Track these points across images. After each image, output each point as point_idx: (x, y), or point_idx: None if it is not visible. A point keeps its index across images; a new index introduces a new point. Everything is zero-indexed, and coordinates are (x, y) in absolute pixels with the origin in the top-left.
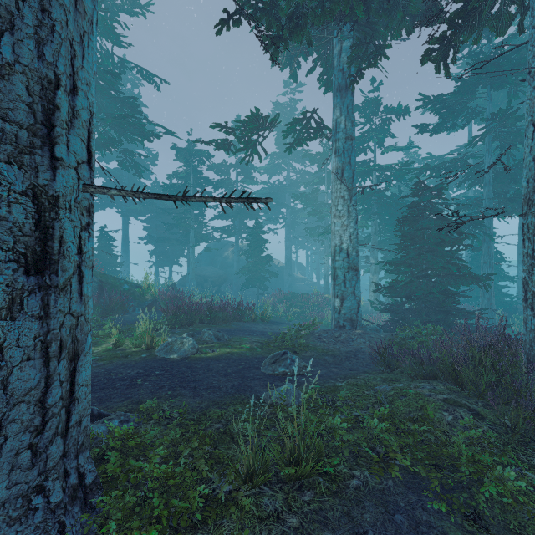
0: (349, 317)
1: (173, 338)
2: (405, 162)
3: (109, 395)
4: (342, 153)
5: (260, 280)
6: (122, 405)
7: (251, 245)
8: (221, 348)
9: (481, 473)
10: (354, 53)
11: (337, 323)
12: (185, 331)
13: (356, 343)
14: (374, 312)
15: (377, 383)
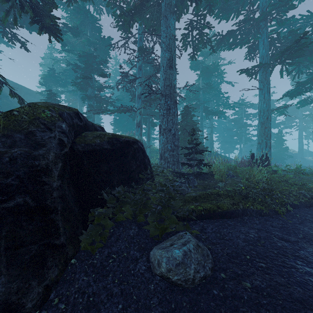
0: None
1: None
2: None
3: None
4: None
5: (281, 159)
6: None
7: (275, 142)
8: None
9: None
10: None
11: None
12: None
13: None
14: None
15: None
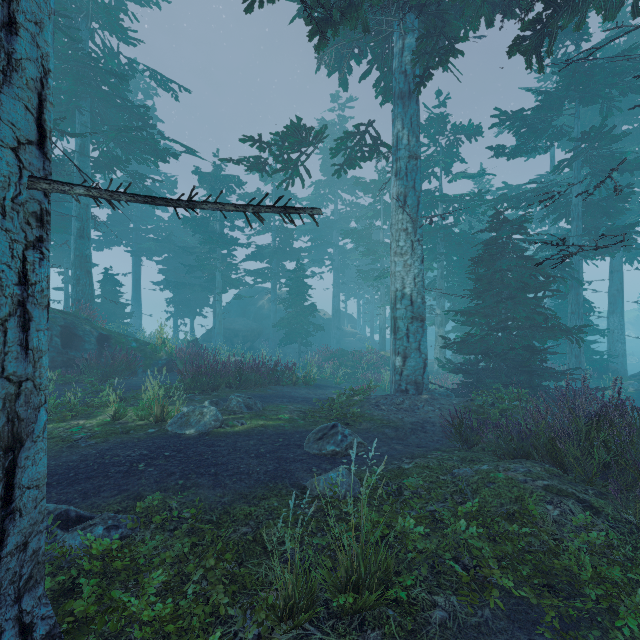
0: (413, 379)
1: (190, 408)
2: (478, 192)
3: (98, 487)
4: (404, 175)
5: (302, 334)
6: (114, 502)
7: (291, 292)
8: (252, 419)
9: (612, 596)
10: (421, 47)
11: (398, 387)
12: (207, 398)
13: (423, 411)
14: (440, 372)
15: (454, 464)
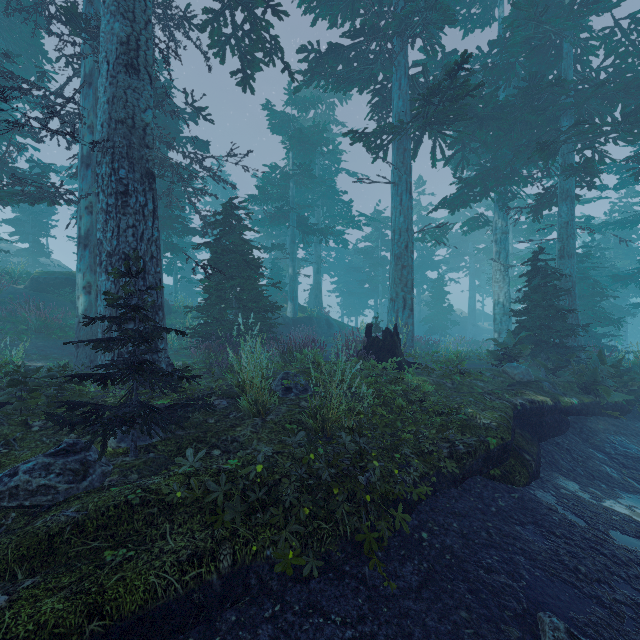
0: None
1: None
2: (585, 219)
3: None
4: (499, 242)
5: (442, 328)
6: None
7: (433, 297)
8: None
9: None
10: (500, 196)
11: (496, 348)
12: None
13: None
14: None
15: None
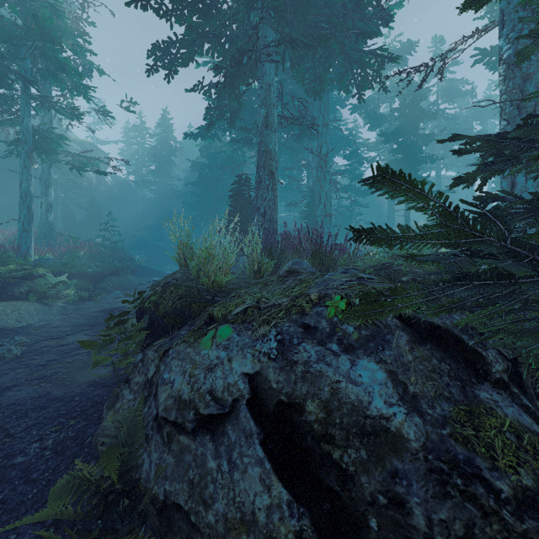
0: None
1: None
2: None
3: None
4: None
5: None
6: None
7: None
8: None
9: None
10: None
11: None
12: None
13: None
14: None
15: None
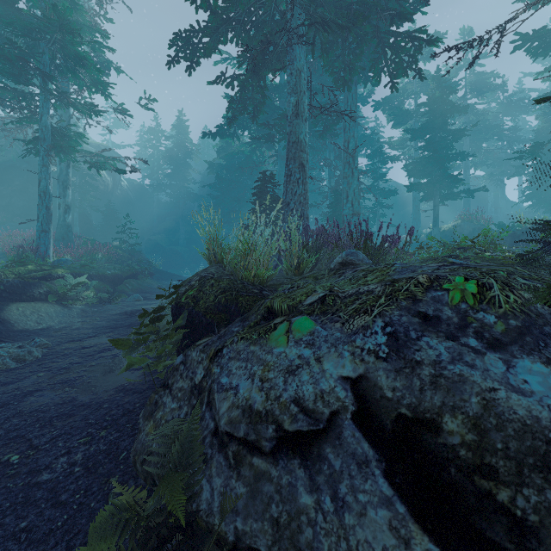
0: None
1: None
2: None
3: None
4: None
5: None
6: None
7: None
8: None
9: None
10: None
11: None
12: None
13: None
14: None
15: None
